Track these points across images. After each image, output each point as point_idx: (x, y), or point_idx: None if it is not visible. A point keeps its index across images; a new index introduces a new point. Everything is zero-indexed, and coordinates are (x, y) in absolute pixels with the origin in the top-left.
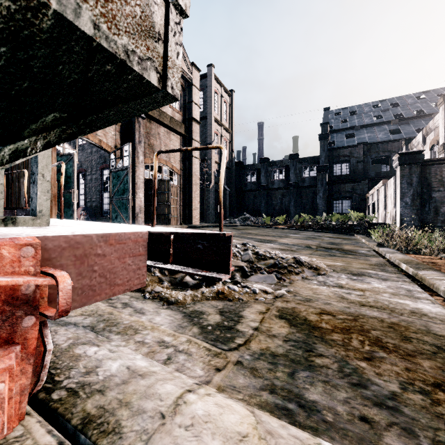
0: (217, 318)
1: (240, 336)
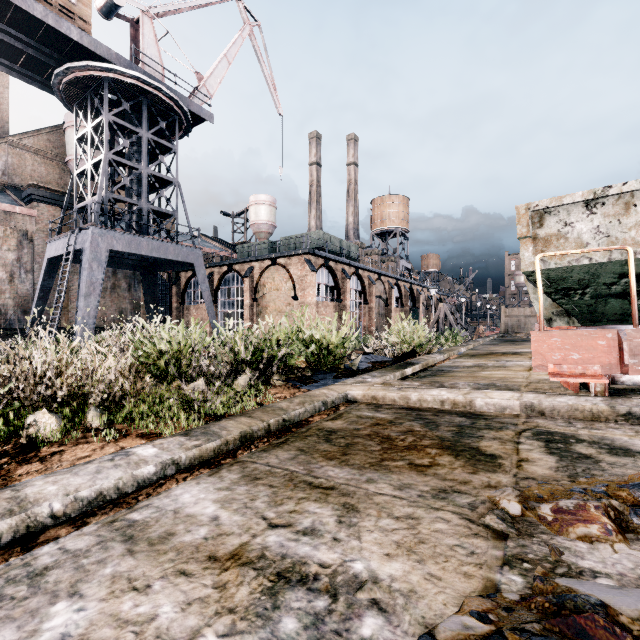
0: (580, 449)
1: (529, 436)
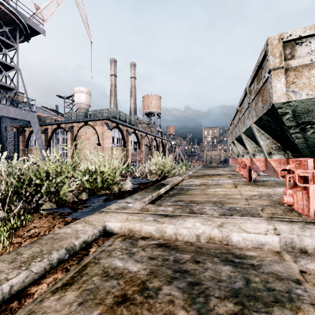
0: None
1: None
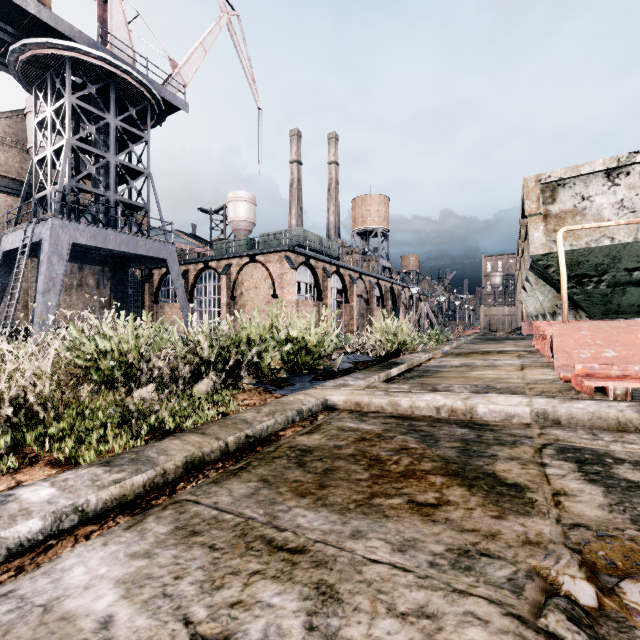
0: (625, 474)
1: (552, 454)
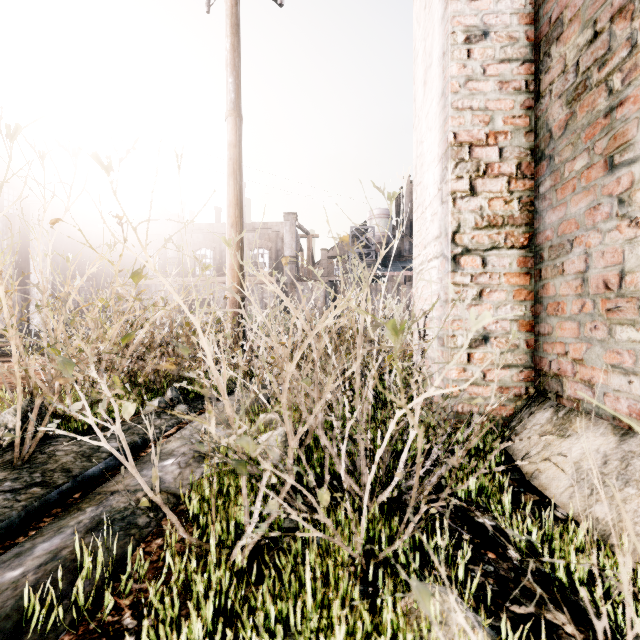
0: None
1: None
